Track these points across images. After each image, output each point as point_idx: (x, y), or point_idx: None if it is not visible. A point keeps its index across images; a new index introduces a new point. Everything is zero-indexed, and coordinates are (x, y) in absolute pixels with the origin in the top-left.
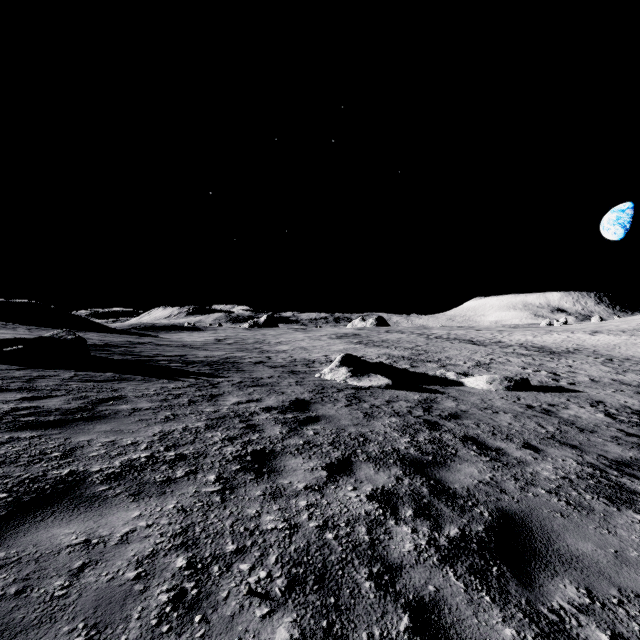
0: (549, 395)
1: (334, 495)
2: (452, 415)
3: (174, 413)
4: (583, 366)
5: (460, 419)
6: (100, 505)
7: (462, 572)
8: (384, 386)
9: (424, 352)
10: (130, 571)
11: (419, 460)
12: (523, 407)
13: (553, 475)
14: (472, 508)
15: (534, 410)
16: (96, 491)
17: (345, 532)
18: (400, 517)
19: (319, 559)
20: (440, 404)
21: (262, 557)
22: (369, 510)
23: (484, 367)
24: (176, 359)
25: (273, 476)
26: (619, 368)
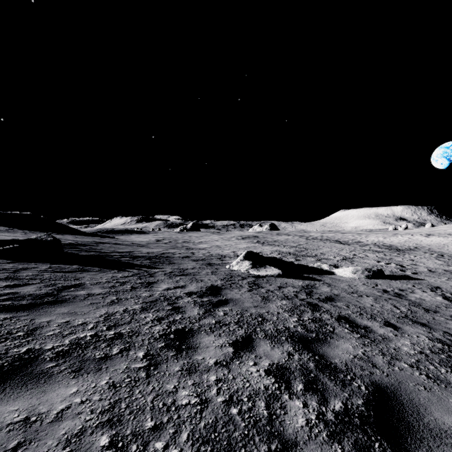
0: (399, 282)
1: (238, 370)
2: (328, 298)
3: (118, 297)
4: (422, 260)
5: (334, 301)
6: (45, 382)
7: (349, 449)
8: (276, 275)
9: (305, 249)
10: (58, 451)
11: (305, 337)
12: (380, 291)
13: (412, 350)
14: (351, 382)
15: (389, 294)
16: (45, 368)
17: (247, 407)
18: (293, 391)
19: (225, 436)
20: (318, 289)
21: (175, 434)
22: (267, 384)
23: (349, 260)
24: (126, 254)
25: (190, 352)
26: (449, 261)
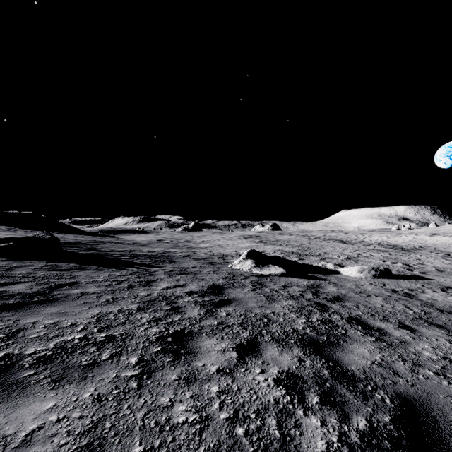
0: (407, 282)
1: (244, 379)
2: (335, 298)
3: (114, 296)
4: (429, 259)
5: (342, 301)
6: (18, 394)
7: None
8: (280, 274)
9: (308, 249)
10: None
11: (316, 340)
12: (389, 291)
13: (434, 355)
14: (373, 393)
15: (398, 294)
16: (21, 377)
17: (255, 426)
18: (307, 405)
19: None
20: (324, 289)
21: None
22: (277, 397)
23: (353, 260)
24: (126, 253)
25: (189, 358)
26: None
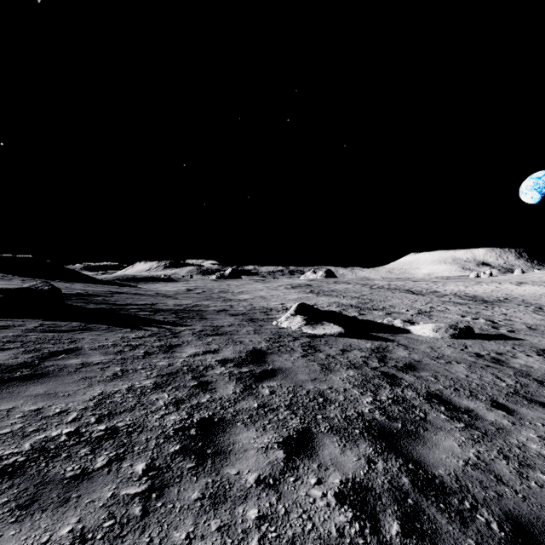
0: (494, 343)
1: (293, 495)
2: (407, 366)
3: (124, 368)
4: (517, 314)
5: (417, 371)
6: None
7: None
8: (337, 334)
9: (369, 301)
10: None
11: (388, 429)
12: (473, 356)
13: (544, 449)
14: (473, 514)
15: (484, 359)
16: None
17: None
18: (384, 538)
19: None
20: (393, 353)
21: None
22: (341, 525)
23: (426, 315)
24: (146, 307)
25: (218, 462)
26: None
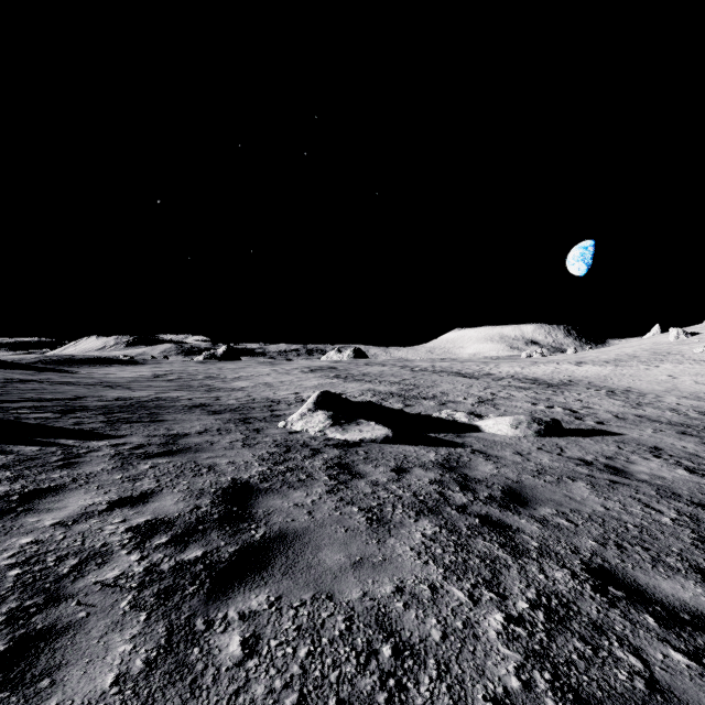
0: (591, 441)
1: None
2: (510, 495)
3: None
4: (593, 400)
5: (530, 505)
6: None
7: None
8: (381, 439)
9: (414, 387)
10: None
11: None
12: (581, 464)
13: None
14: None
15: (600, 469)
16: None
17: None
18: None
19: None
20: (473, 469)
21: None
22: None
23: (490, 404)
24: (55, 405)
25: None
26: (630, 401)
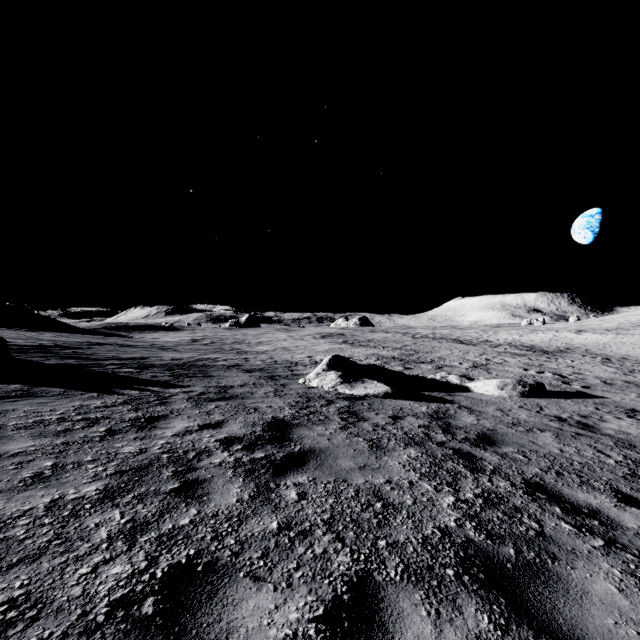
0: (572, 402)
1: None
2: (482, 438)
3: (59, 462)
4: (585, 366)
5: (496, 445)
6: None
7: None
8: (382, 395)
9: (414, 352)
10: None
11: (497, 563)
12: (554, 420)
13: None
14: None
15: (570, 424)
16: None
17: None
18: None
19: None
20: (457, 419)
21: None
22: None
23: (483, 368)
24: (132, 363)
25: None
26: (623, 368)
